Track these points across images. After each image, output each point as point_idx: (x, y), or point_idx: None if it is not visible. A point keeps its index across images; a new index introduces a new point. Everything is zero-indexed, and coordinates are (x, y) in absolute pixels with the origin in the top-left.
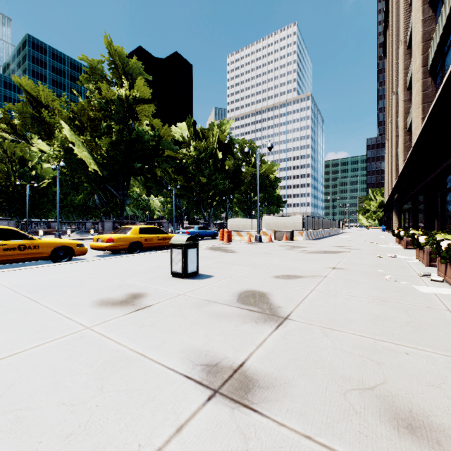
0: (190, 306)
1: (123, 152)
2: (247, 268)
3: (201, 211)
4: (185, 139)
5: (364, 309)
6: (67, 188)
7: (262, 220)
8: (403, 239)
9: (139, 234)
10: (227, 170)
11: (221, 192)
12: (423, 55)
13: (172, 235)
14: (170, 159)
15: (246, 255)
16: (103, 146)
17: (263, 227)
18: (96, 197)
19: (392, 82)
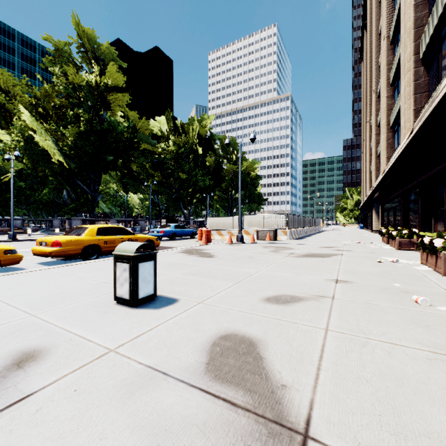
0: (112, 394)
1: (93, 143)
2: (227, 282)
3: (181, 208)
4: (164, 133)
5: (438, 387)
6: (32, 182)
7: (244, 218)
8: (395, 240)
9: (96, 235)
10: (208, 167)
11: (202, 189)
12: (415, 42)
13: (140, 235)
14: (148, 154)
15: (226, 261)
16: (69, 136)
17: (244, 226)
18: (65, 193)
19: (370, 82)
